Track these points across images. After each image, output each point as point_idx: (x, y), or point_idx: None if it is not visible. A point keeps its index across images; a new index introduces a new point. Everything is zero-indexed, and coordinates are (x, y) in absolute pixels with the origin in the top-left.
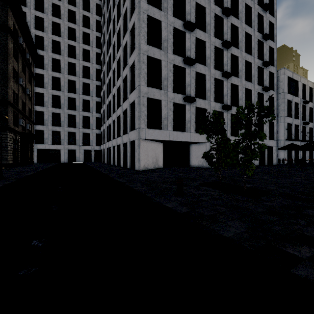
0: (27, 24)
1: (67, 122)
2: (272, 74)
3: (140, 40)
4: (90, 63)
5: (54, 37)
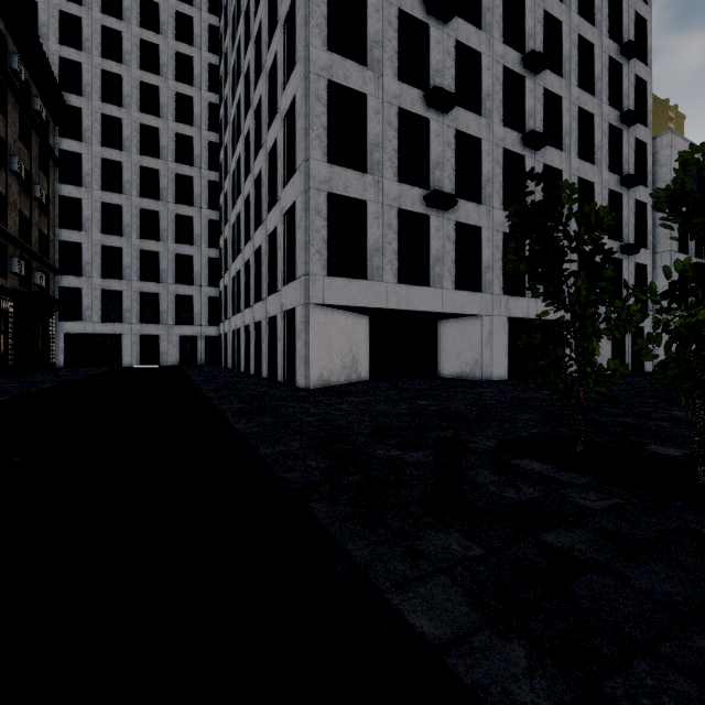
0: (31, 23)
1: (140, 269)
2: (642, 146)
3: (309, 39)
4: (194, 128)
5: (107, 63)
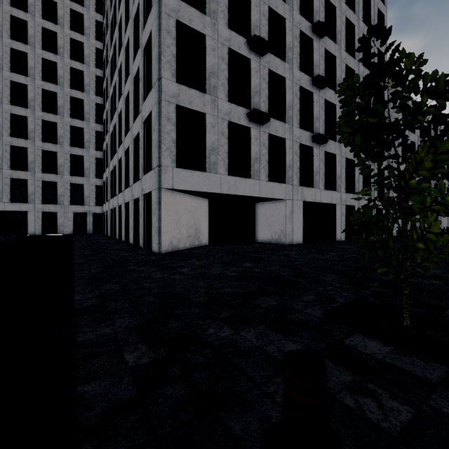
0: None
1: (42, 164)
2: (381, 94)
3: None
4: (85, 65)
5: (15, 11)
